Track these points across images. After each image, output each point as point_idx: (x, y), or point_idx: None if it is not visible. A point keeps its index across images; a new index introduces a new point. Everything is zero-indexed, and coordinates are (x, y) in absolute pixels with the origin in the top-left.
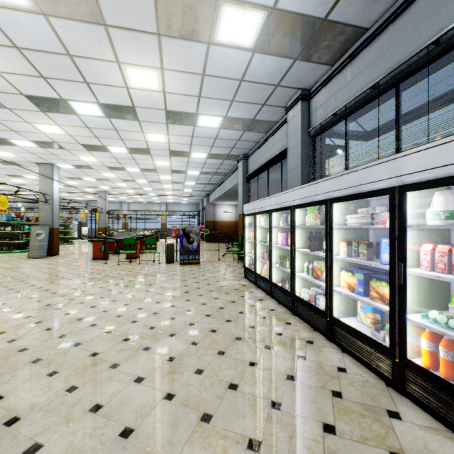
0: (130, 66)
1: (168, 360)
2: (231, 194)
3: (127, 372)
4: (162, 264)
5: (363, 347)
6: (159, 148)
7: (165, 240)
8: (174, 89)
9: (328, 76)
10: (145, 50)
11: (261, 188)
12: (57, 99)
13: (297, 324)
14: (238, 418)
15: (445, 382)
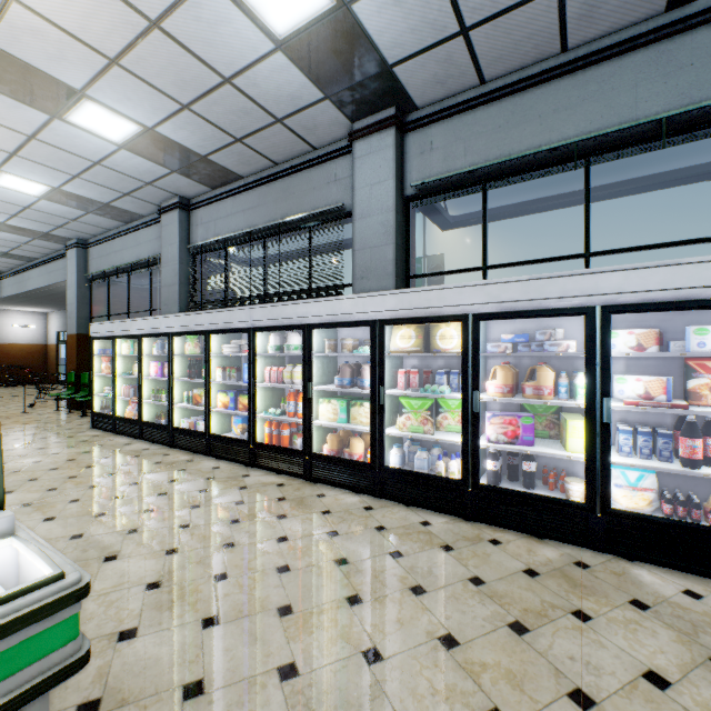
0: None
1: (24, 506)
2: (41, 295)
3: None
4: None
5: (233, 448)
6: None
7: None
8: None
9: (210, 198)
10: None
11: (112, 296)
12: None
13: (177, 453)
14: (132, 507)
15: (273, 446)
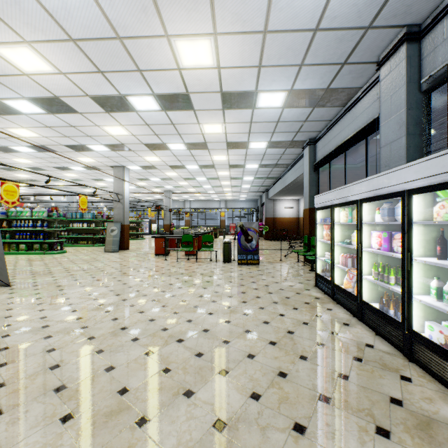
0: (179, 38)
1: (215, 425)
2: (293, 187)
3: (155, 439)
4: (218, 264)
5: None
6: (216, 141)
7: (224, 237)
8: (230, 60)
9: None
10: (194, 10)
11: (332, 177)
12: (116, 96)
13: (424, 383)
14: None
15: None
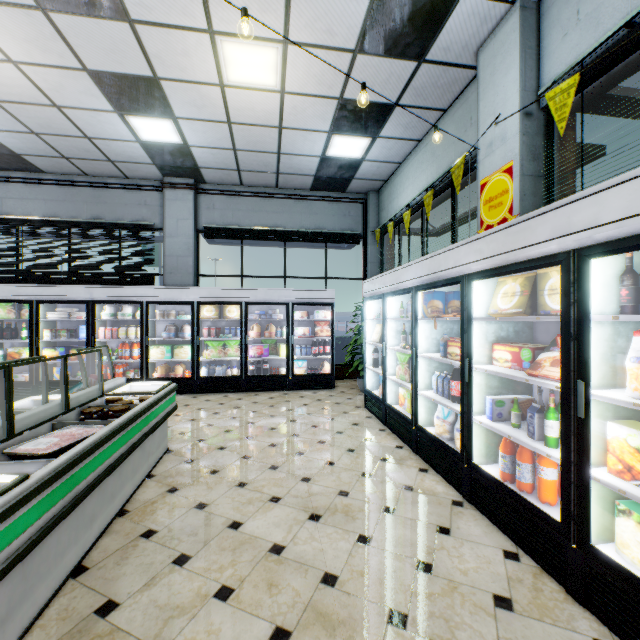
0: None
1: None
2: None
3: None
4: None
5: None
6: None
7: None
8: None
9: None
10: None
11: None
12: None
13: None
14: None
15: None
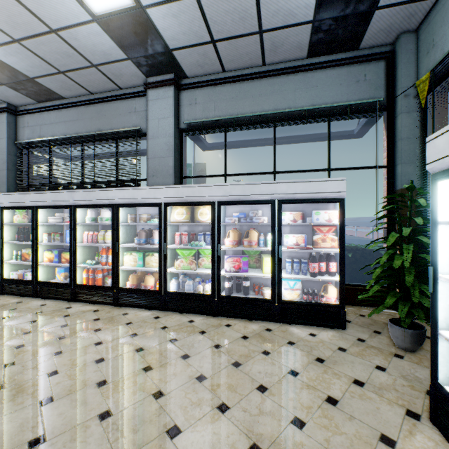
0: None
1: None
2: None
3: None
4: None
5: (58, 290)
6: None
7: None
8: None
9: (36, 109)
10: None
11: None
12: None
13: (7, 298)
14: None
15: (90, 285)
